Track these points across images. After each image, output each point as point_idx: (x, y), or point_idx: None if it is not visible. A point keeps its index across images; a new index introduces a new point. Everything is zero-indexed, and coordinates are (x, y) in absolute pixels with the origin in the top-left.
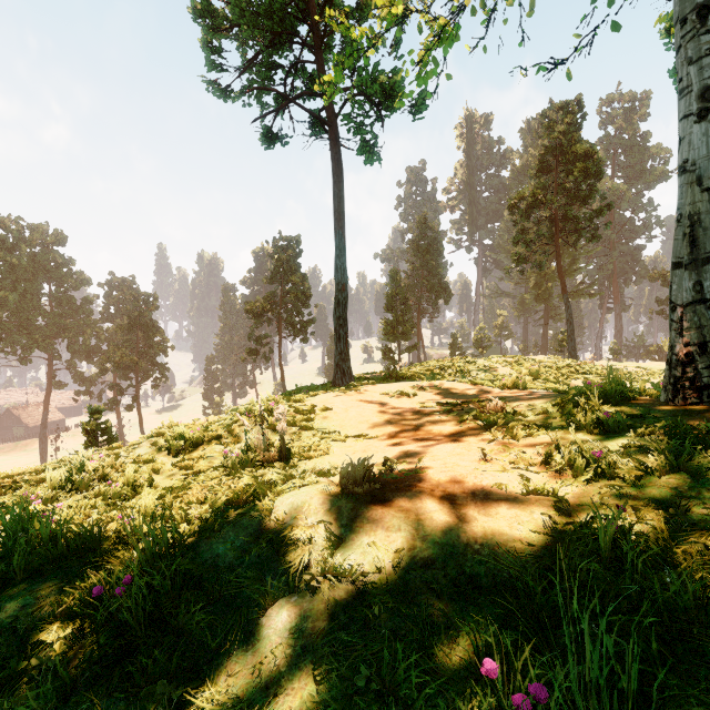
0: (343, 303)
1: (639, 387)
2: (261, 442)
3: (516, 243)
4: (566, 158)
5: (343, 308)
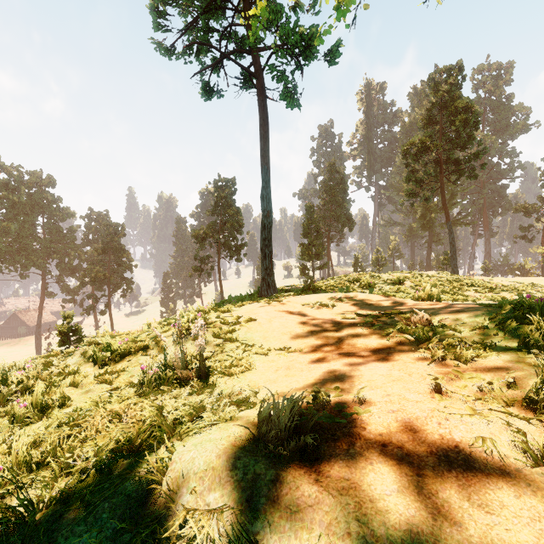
0: (268, 227)
1: None
2: (179, 357)
3: (408, 181)
4: (449, 111)
5: (268, 231)
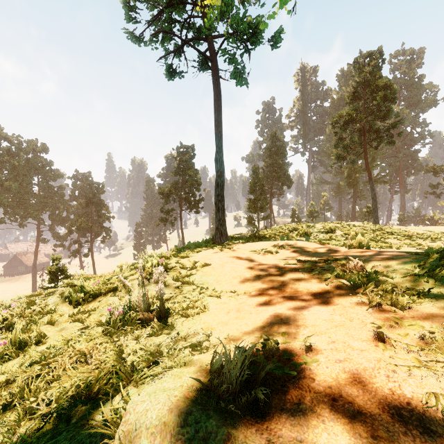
0: (221, 185)
1: None
2: (141, 300)
3: (337, 147)
4: (371, 89)
5: (221, 189)
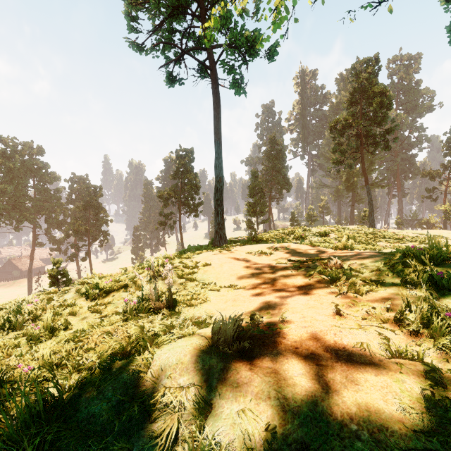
0: (220, 190)
1: (446, 249)
2: (153, 292)
3: (334, 152)
4: (368, 95)
5: (220, 194)
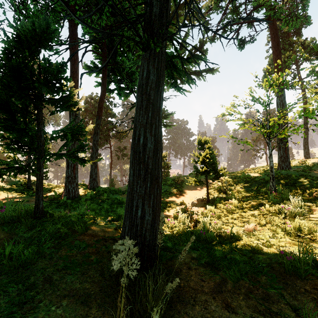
0: (306, 138)
1: None
2: (300, 161)
3: None
4: None
5: (306, 139)
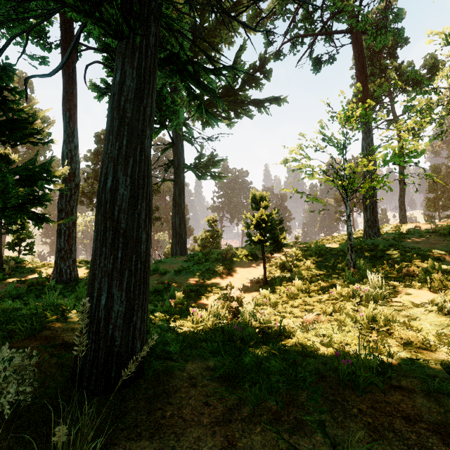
0: (403, 196)
1: None
2: (393, 227)
3: None
4: None
5: (403, 198)
